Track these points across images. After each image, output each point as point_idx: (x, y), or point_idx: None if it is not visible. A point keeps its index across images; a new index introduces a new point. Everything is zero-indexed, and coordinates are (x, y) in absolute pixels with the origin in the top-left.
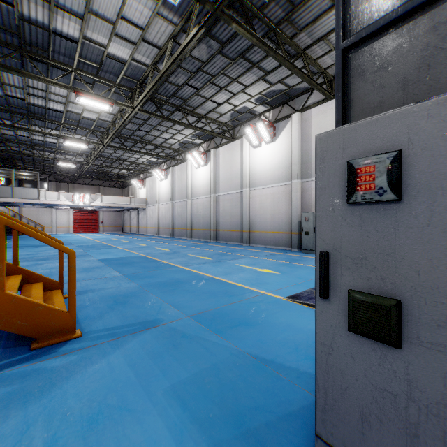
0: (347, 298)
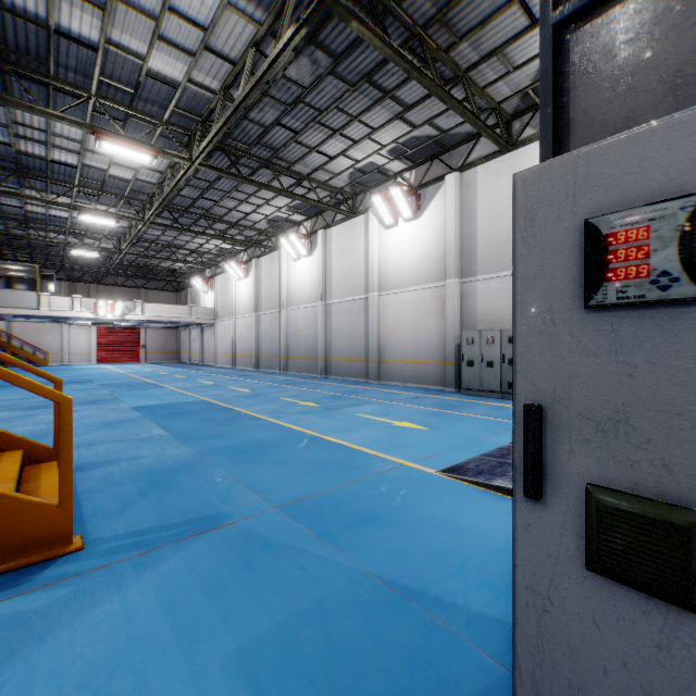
0: (584, 501)
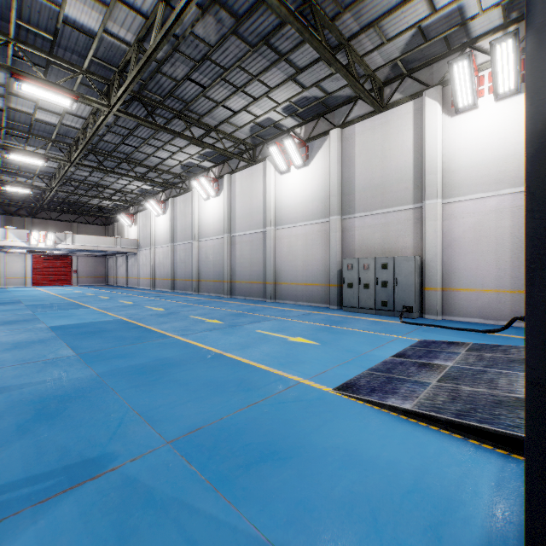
0: None
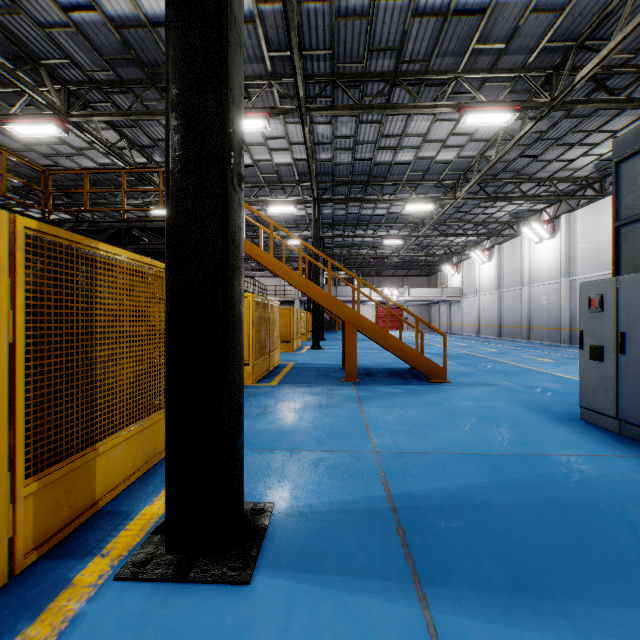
0: (588, 348)
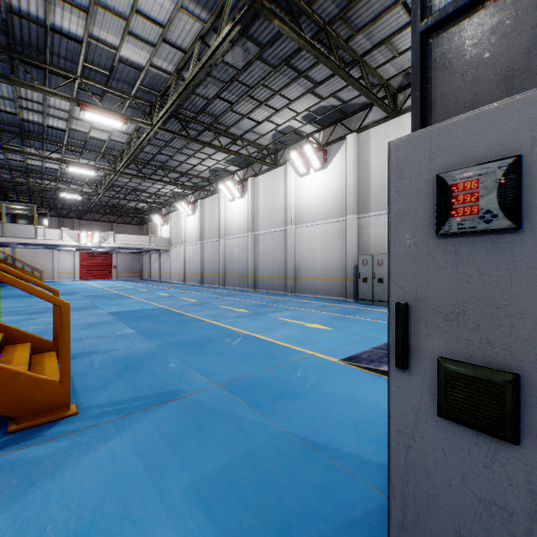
0: (436, 369)
